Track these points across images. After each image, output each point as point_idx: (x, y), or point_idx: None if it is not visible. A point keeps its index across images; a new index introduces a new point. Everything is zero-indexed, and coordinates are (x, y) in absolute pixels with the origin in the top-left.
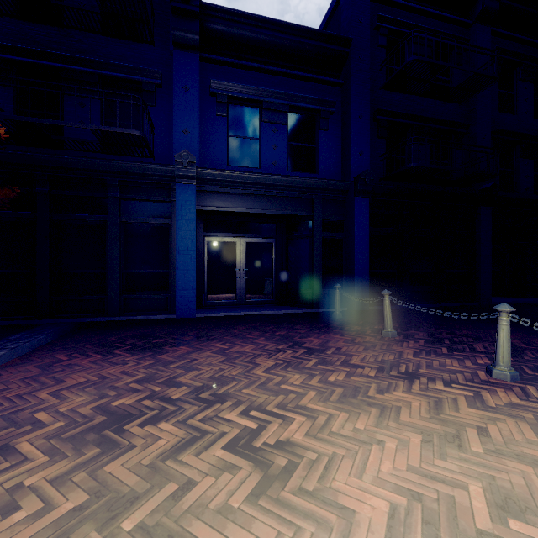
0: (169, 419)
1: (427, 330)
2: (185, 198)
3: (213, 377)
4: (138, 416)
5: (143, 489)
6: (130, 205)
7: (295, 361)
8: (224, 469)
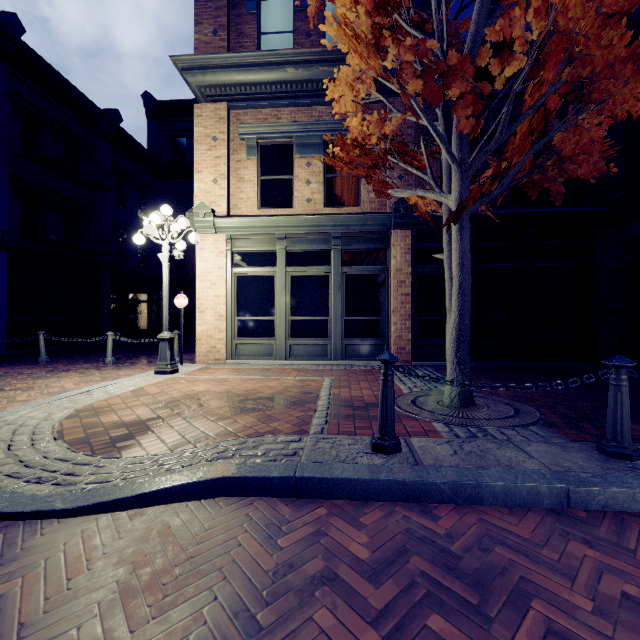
0: None
1: (68, 359)
2: None
3: None
4: None
5: None
6: None
7: None
8: (2, 393)
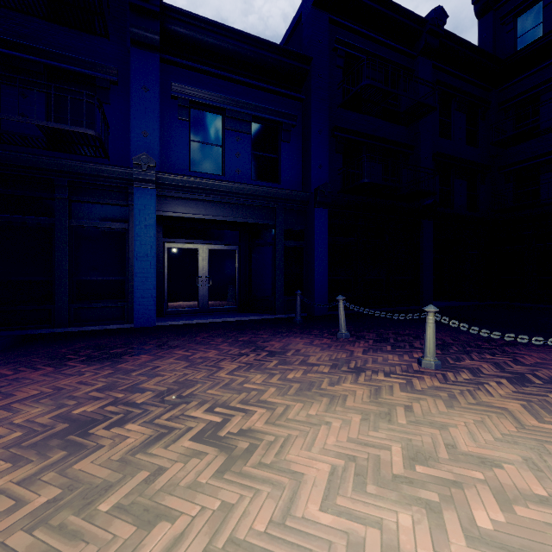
0: (135, 420)
1: (377, 332)
2: (144, 203)
3: (177, 381)
4: (102, 421)
5: (116, 479)
6: (82, 208)
7: (257, 363)
8: (192, 456)
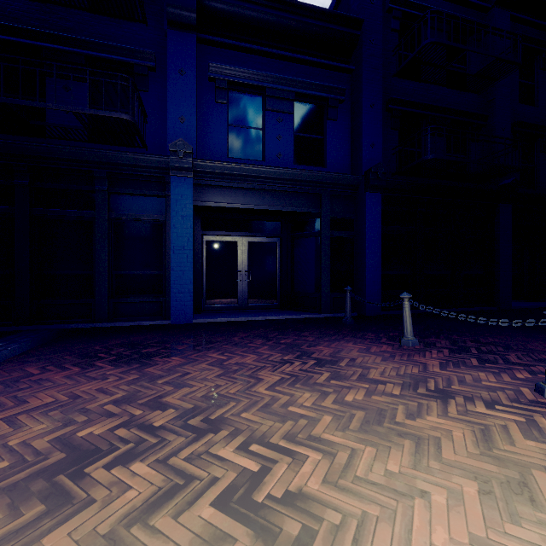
0: (146, 456)
1: (448, 338)
2: (181, 192)
3: (206, 395)
4: (106, 452)
5: None
6: (120, 200)
7: (304, 374)
8: (212, 542)
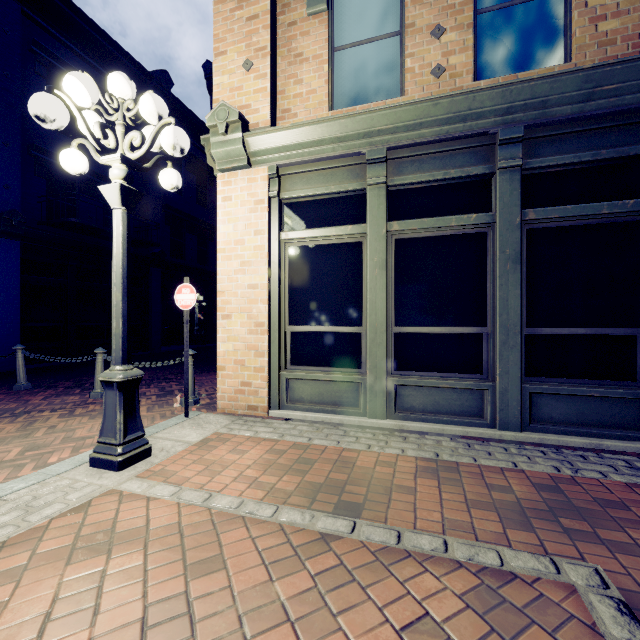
0: None
1: (78, 380)
2: None
3: None
4: None
5: None
6: None
7: None
8: None
